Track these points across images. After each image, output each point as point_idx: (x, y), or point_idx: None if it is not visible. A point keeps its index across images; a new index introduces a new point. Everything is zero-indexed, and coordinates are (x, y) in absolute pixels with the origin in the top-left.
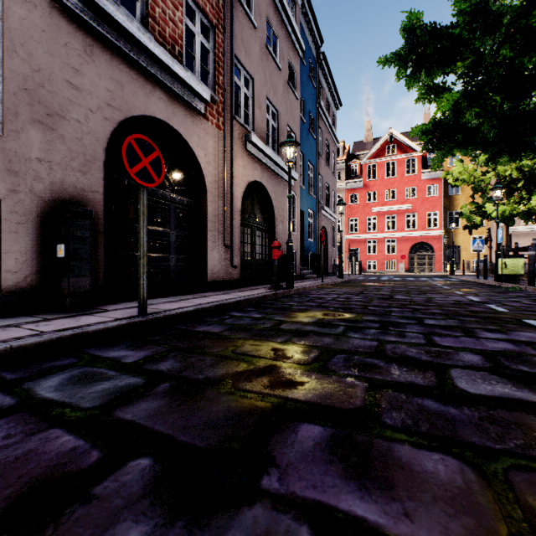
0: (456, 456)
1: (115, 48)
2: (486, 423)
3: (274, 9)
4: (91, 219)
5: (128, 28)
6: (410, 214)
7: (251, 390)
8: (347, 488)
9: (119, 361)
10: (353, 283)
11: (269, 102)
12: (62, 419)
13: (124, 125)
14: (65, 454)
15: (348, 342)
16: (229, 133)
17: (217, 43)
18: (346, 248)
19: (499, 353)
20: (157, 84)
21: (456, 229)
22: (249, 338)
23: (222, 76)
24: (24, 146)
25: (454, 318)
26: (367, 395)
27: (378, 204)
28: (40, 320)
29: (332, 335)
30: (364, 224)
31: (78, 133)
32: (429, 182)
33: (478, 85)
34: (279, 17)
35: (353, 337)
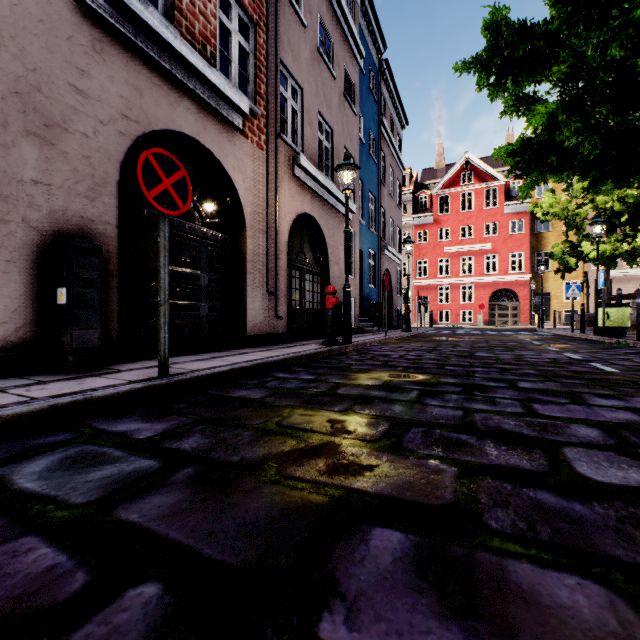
0: (598, 579)
1: (131, 45)
2: (628, 526)
3: (327, 5)
4: (101, 257)
5: (148, 21)
6: (490, 255)
7: (302, 478)
8: (448, 635)
9: (129, 437)
10: (422, 338)
11: (321, 118)
12: (41, 521)
13: (143, 141)
14: (37, 577)
15: (426, 412)
16: (273, 154)
17: (258, 43)
18: (413, 296)
19: (622, 426)
20: (185, 91)
21: (546, 273)
22: (299, 406)
23: (264, 85)
24: (16, 165)
25: (554, 380)
26: (458, 485)
27: (451, 243)
28: (33, 383)
29: (404, 402)
30: (435, 267)
31: (84, 150)
32: (513, 216)
33: (578, 95)
34: (333, 15)
35: (431, 405)
